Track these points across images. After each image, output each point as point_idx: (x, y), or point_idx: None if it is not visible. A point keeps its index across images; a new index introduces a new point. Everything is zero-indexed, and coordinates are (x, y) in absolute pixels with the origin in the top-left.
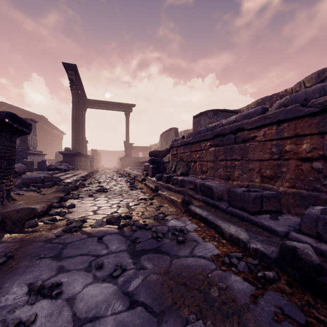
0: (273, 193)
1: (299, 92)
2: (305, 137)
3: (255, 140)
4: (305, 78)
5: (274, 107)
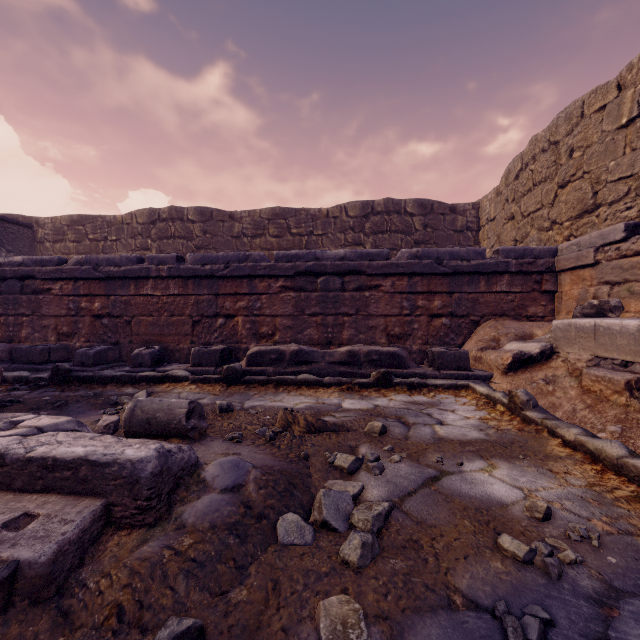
0: (61, 346)
1: (93, 256)
2: (98, 297)
3: (51, 293)
4: (137, 211)
5: (72, 261)
